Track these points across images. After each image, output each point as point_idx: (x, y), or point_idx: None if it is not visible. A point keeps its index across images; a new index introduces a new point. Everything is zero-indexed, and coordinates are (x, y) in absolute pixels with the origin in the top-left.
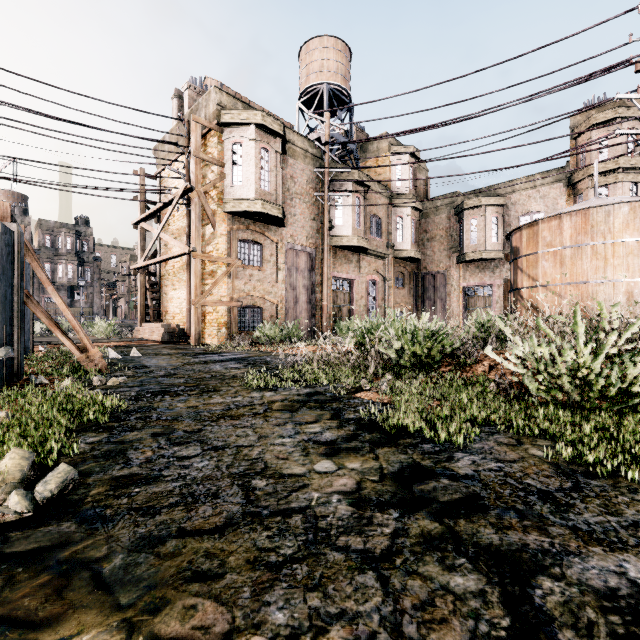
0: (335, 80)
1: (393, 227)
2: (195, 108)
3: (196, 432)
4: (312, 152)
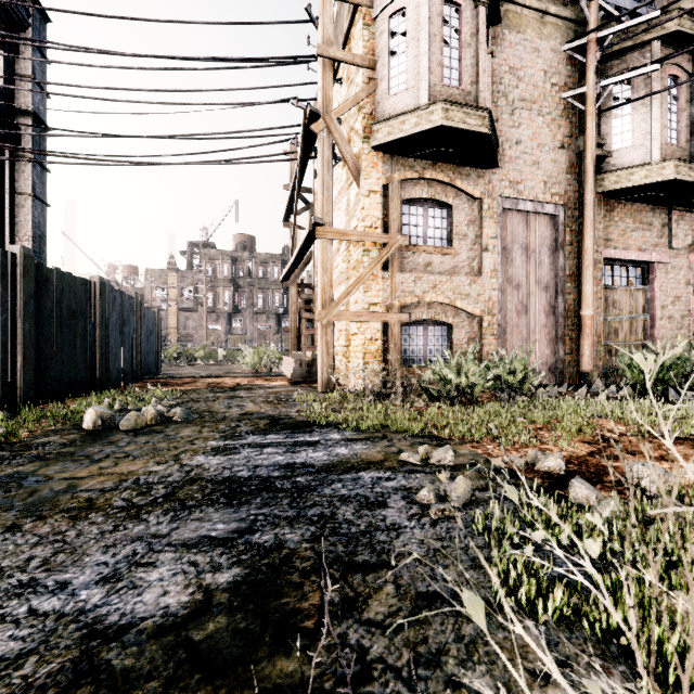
0: None
1: None
2: (339, 5)
3: None
4: (557, 11)
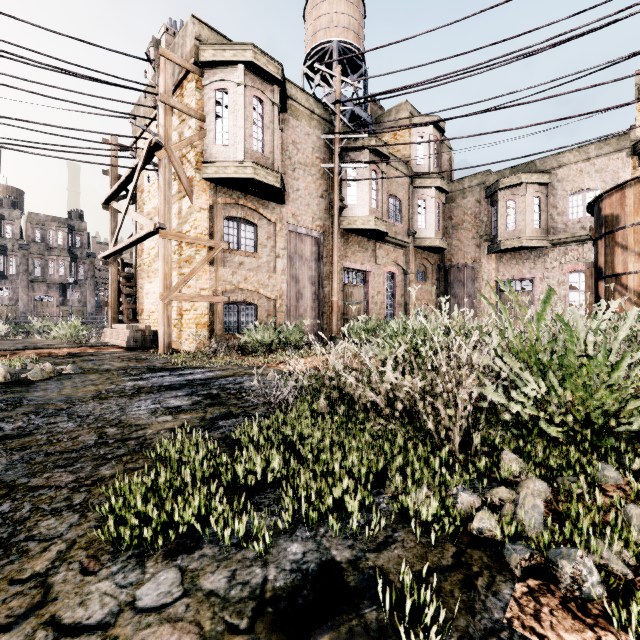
0: (346, 37)
1: (414, 211)
2: (171, 51)
3: None
4: (319, 113)
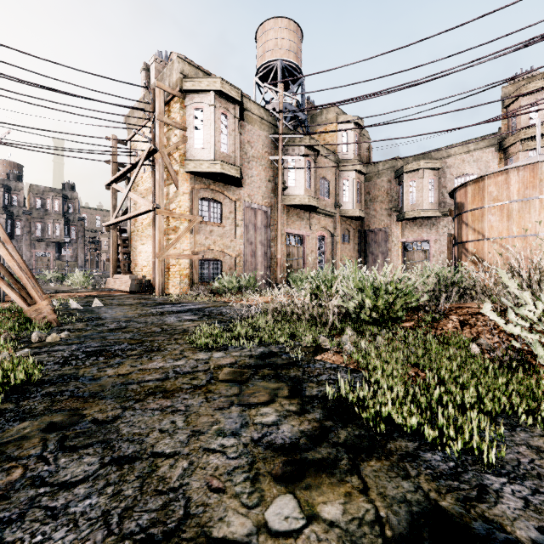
0: (288, 57)
1: (340, 189)
2: (160, 78)
3: (108, 423)
4: (267, 119)
